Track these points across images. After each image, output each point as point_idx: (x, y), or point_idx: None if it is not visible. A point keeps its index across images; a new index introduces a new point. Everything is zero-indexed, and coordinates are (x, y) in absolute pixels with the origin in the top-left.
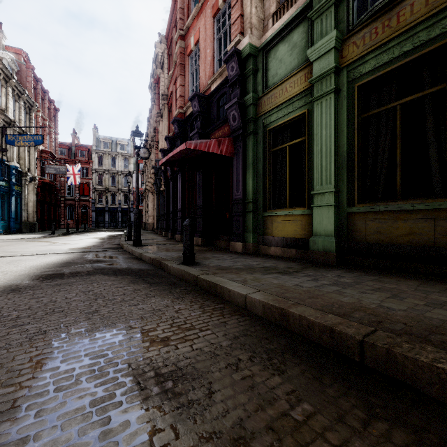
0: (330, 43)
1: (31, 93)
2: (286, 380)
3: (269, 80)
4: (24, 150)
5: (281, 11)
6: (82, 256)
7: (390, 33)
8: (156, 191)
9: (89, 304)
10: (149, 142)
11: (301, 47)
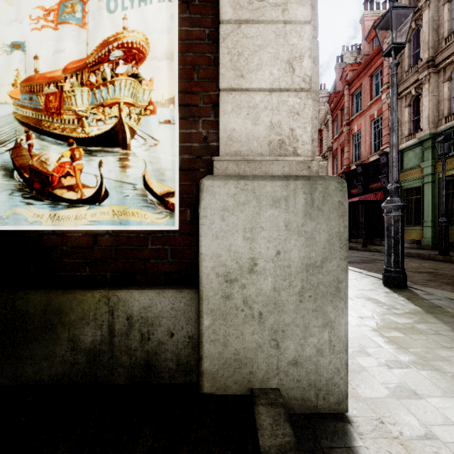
0: (429, 164)
1: None
2: None
3: (404, 166)
4: None
5: (410, 137)
6: None
7: (452, 166)
8: None
9: None
10: None
11: (419, 156)
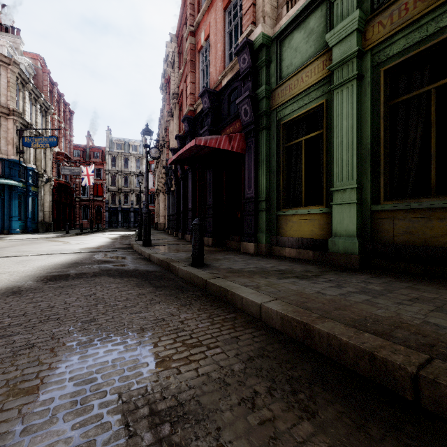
0: (351, 25)
1: (47, 96)
2: (319, 429)
3: (284, 71)
4: (41, 152)
5: None
6: (91, 256)
7: (424, 8)
8: (166, 191)
9: (88, 311)
10: (161, 143)
11: (318, 32)
